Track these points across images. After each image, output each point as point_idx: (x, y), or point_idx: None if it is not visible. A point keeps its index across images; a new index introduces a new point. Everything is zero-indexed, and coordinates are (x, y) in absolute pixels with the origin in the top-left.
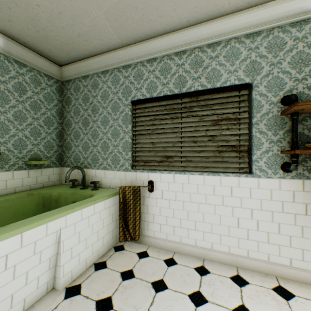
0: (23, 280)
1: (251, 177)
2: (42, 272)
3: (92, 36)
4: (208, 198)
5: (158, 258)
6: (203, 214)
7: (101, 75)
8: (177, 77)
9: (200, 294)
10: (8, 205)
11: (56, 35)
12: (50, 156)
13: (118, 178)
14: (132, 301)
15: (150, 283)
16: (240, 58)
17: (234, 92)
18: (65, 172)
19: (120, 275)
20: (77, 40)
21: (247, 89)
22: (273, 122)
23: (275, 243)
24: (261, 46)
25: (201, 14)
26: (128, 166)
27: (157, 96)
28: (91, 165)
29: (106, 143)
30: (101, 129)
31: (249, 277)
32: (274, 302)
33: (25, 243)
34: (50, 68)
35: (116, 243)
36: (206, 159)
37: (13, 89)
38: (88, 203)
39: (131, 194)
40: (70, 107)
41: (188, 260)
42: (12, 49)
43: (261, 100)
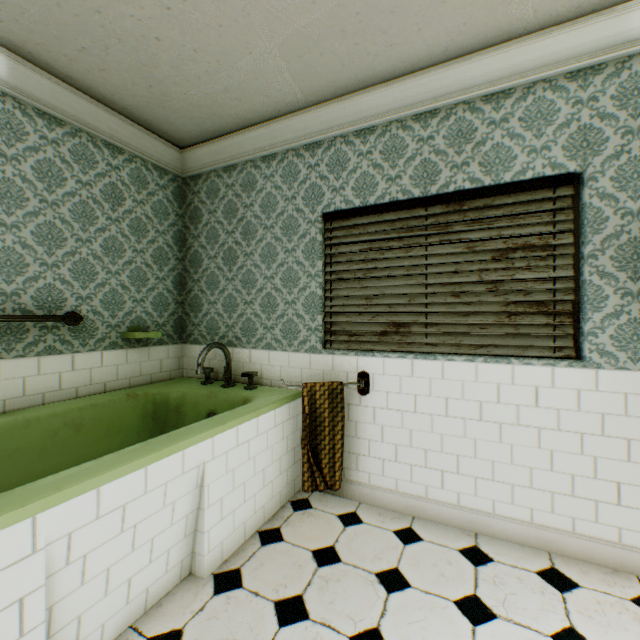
0: (146, 554)
1: (580, 367)
2: (174, 541)
3: (250, 90)
4: (486, 409)
5: (381, 527)
6: (474, 441)
7: (262, 164)
8: (418, 163)
9: (479, 602)
10: (97, 416)
11: (183, 91)
12: (163, 323)
13: (295, 366)
14: (344, 606)
15: (373, 574)
16: (556, 120)
17: (543, 191)
18: (190, 353)
19: (312, 556)
20: (220, 99)
21: (570, 184)
22: (630, 252)
23: (634, 505)
24: (602, 95)
25: (474, 36)
26: (315, 344)
27: (375, 204)
28: (241, 341)
29: (271, 298)
30: (261, 269)
31: (577, 573)
32: (639, 628)
33: (152, 485)
34: (164, 154)
35: (294, 495)
36: (481, 329)
37: (102, 196)
38: (248, 414)
39: (325, 398)
40: (200, 227)
41: (443, 534)
42: (101, 122)
43: (603, 208)
